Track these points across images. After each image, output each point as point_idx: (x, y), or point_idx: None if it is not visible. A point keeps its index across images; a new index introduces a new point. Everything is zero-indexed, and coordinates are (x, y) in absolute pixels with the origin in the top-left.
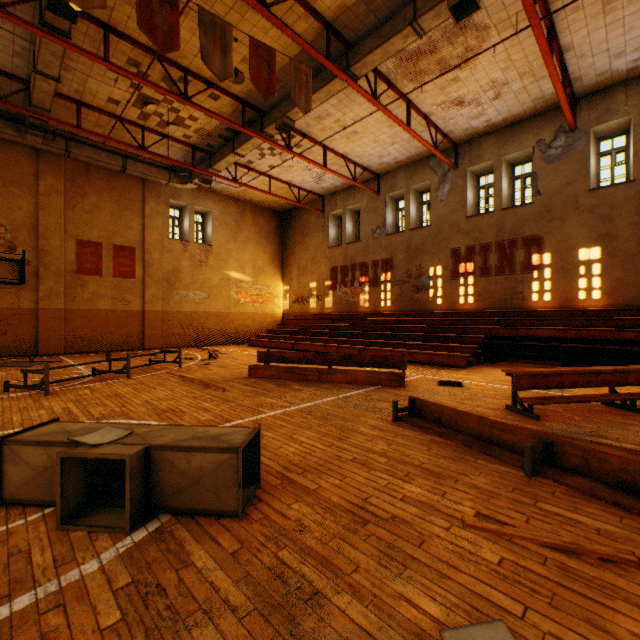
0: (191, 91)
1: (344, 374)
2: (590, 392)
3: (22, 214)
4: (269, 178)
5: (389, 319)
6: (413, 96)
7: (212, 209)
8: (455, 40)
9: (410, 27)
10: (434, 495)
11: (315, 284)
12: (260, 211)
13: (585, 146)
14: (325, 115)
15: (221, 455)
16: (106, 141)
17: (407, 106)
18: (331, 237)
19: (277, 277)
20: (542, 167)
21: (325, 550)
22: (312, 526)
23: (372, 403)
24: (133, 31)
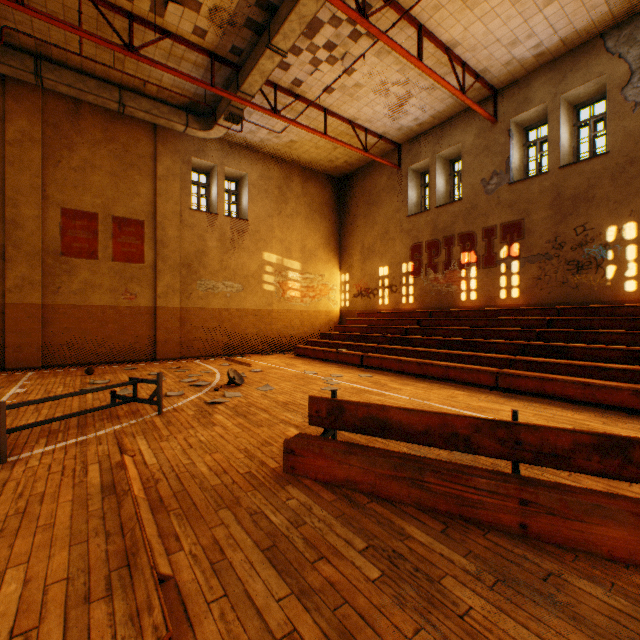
0: None
1: None
2: None
3: None
4: (324, 113)
5: (527, 318)
6: None
7: (248, 172)
8: None
9: None
10: None
11: (386, 270)
12: (311, 176)
13: None
14: None
15: None
16: (81, 47)
17: None
18: (410, 202)
19: (333, 264)
20: None
21: None
22: None
23: None
24: None
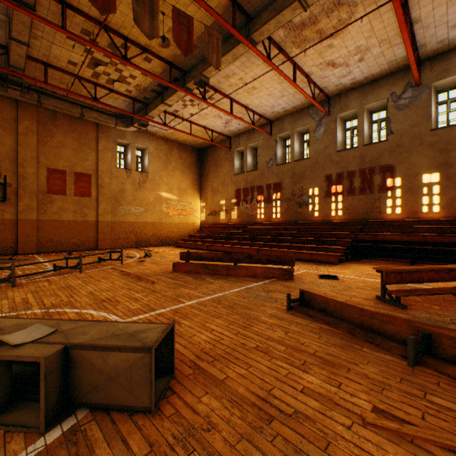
0: (130, 55)
1: (246, 270)
2: (439, 284)
3: (5, 149)
4: (190, 123)
5: (279, 227)
6: (298, 59)
7: (148, 146)
8: (331, 14)
9: (297, 1)
10: (331, 386)
11: (224, 201)
12: (184, 148)
13: (427, 97)
14: (231, 74)
15: (135, 354)
16: (68, 94)
17: (293, 67)
18: (236, 167)
19: (196, 196)
20: (394, 113)
21: (232, 455)
22: (220, 424)
23: (269, 294)
24: (84, 6)
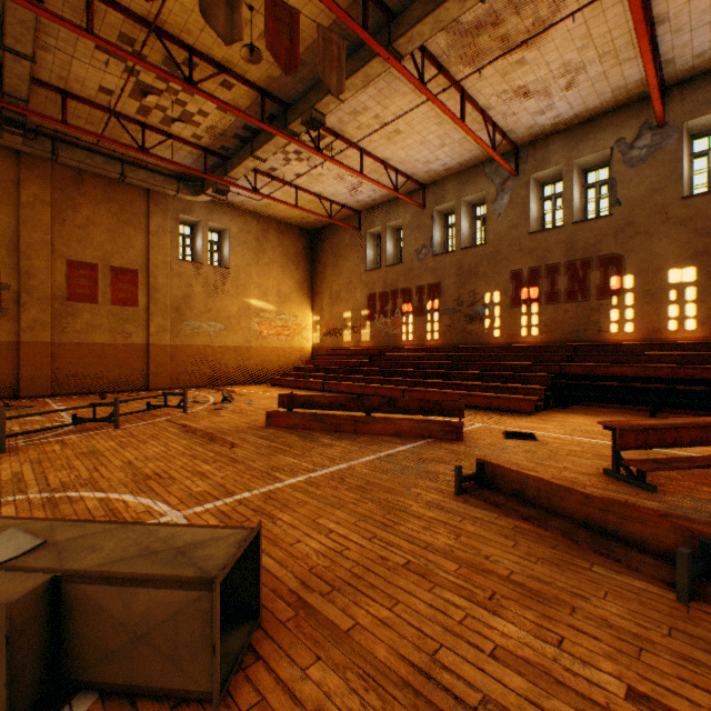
0: (199, 77)
1: (386, 424)
2: (702, 448)
3: None
4: (296, 189)
5: (437, 354)
6: (468, 84)
7: (229, 226)
8: (523, 9)
9: None
10: (545, 645)
11: (350, 314)
12: (286, 229)
13: (676, 145)
14: (362, 109)
15: (183, 593)
16: (99, 141)
17: (461, 97)
18: (368, 259)
19: (306, 306)
20: (623, 172)
21: None
22: None
23: (424, 465)
24: None
